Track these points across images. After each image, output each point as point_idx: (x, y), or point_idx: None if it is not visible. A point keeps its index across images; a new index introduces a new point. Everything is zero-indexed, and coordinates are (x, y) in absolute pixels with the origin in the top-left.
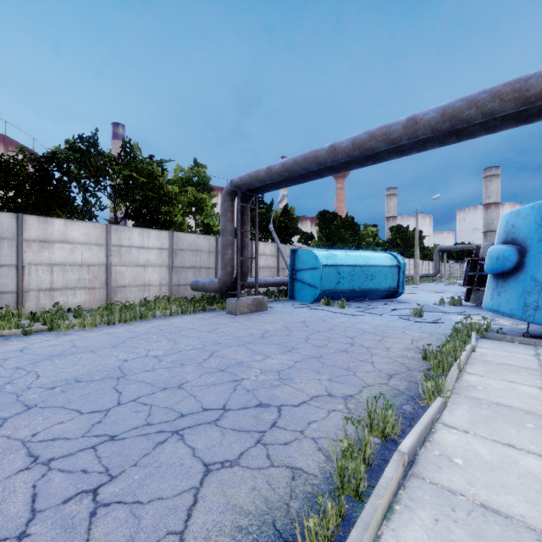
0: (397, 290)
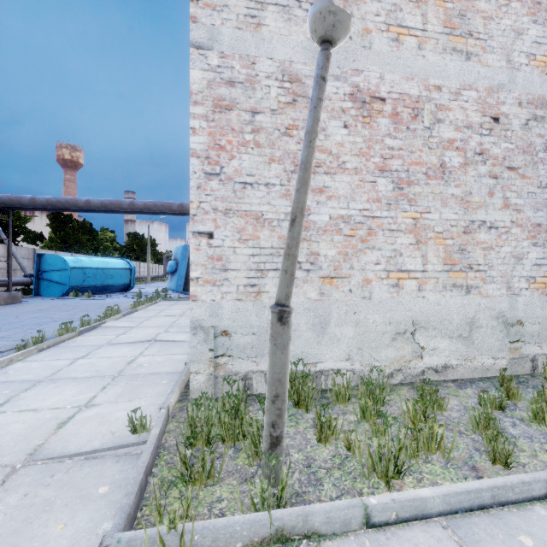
0: (130, 285)
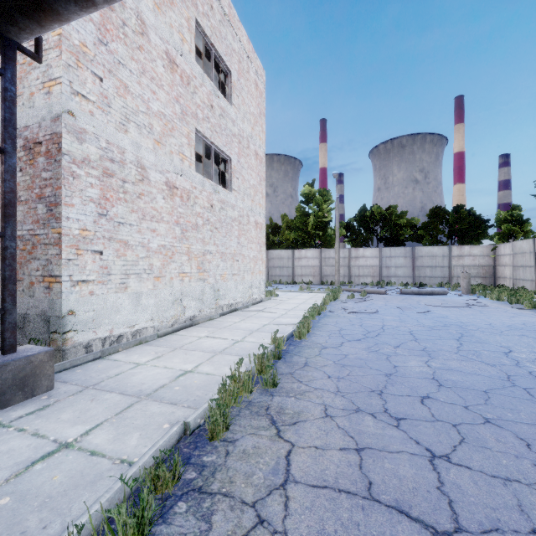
0: None
